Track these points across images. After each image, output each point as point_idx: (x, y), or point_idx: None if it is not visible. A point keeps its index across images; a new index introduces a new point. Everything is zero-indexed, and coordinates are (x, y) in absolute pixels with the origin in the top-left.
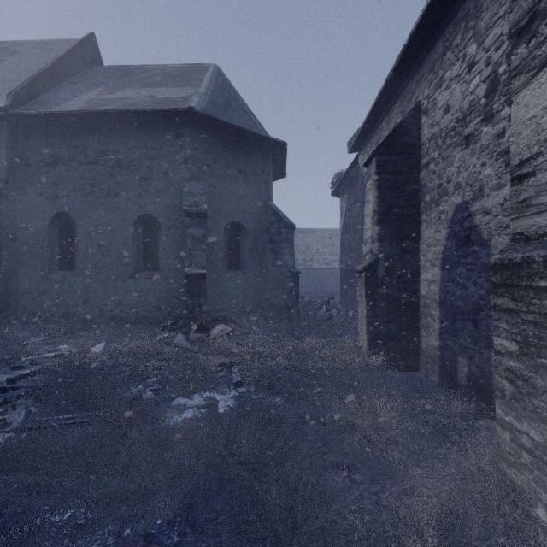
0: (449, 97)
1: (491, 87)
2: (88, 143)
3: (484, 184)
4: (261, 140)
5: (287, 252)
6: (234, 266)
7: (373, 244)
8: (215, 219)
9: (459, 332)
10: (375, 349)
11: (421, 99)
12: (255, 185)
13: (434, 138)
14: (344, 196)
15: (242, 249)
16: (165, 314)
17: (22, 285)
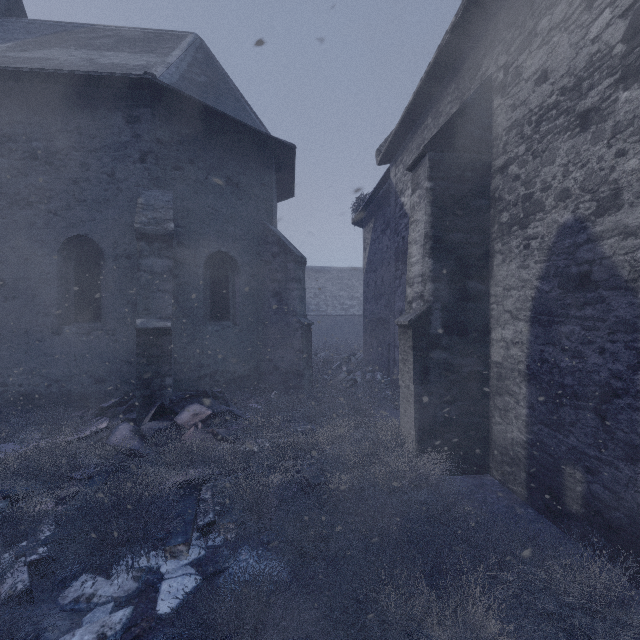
0: (546, 58)
1: (639, 21)
2: None
3: (622, 186)
4: (260, 139)
5: (296, 296)
6: (220, 314)
7: (424, 284)
8: (191, 246)
9: (567, 427)
10: (427, 444)
11: (493, 72)
12: (252, 201)
13: (517, 125)
14: (368, 225)
15: (232, 290)
16: (110, 389)
17: None
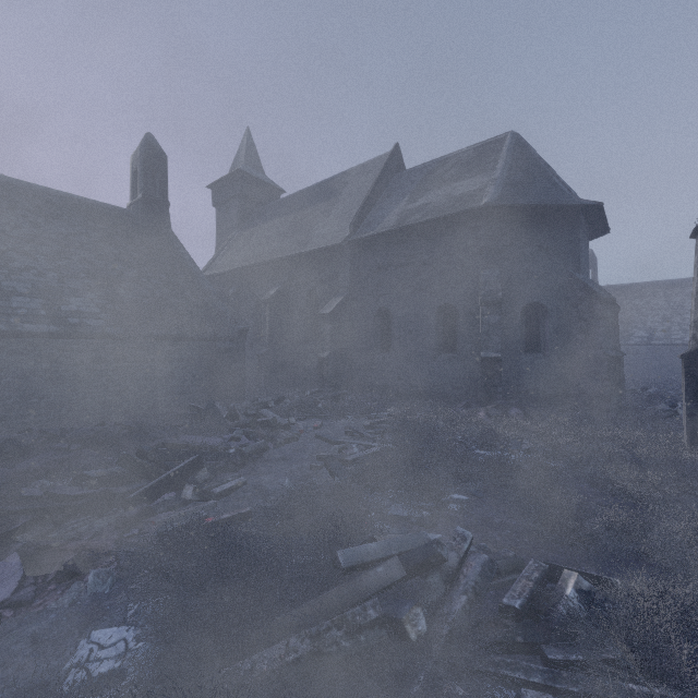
0: None
1: None
2: (401, 250)
3: None
4: (567, 207)
5: (602, 332)
6: (532, 348)
7: (696, 329)
8: (511, 302)
9: None
10: None
11: None
12: (559, 258)
13: None
14: None
15: (542, 330)
16: (462, 393)
17: (358, 363)
